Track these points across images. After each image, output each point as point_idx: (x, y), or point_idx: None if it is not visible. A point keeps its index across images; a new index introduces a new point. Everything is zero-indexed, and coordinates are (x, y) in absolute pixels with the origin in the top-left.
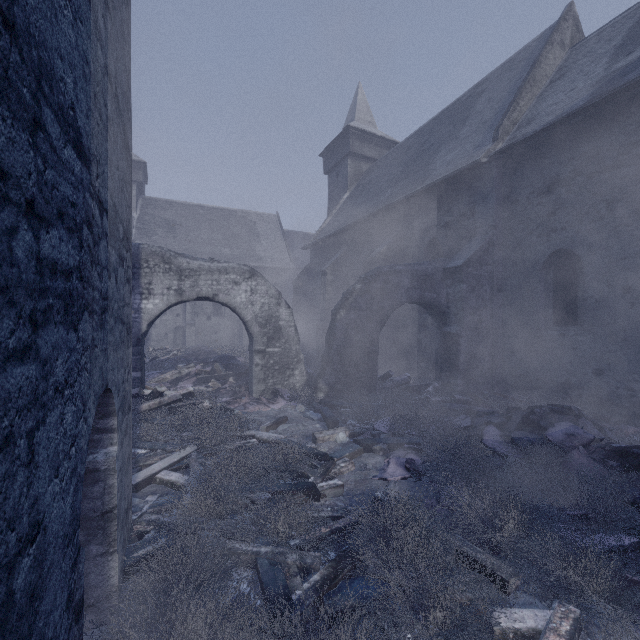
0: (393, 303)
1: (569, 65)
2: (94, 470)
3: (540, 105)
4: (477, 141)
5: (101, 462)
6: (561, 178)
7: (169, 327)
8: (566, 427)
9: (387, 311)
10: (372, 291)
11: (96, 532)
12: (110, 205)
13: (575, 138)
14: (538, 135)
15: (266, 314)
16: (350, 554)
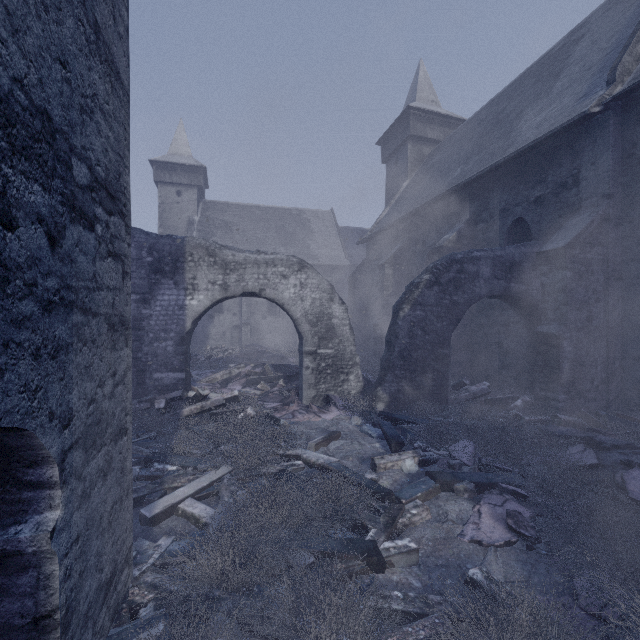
0: (469, 297)
1: None
2: (15, 553)
3: None
4: (581, 91)
5: (26, 541)
6: None
7: (226, 326)
8: None
9: (462, 306)
10: (443, 282)
11: None
12: (14, 97)
13: None
14: None
15: (317, 311)
16: None
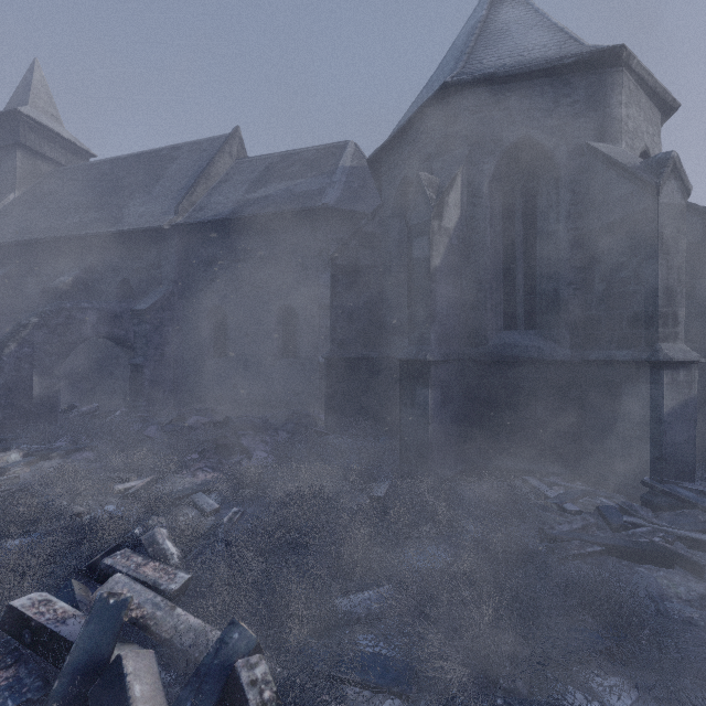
0: (78, 338)
1: (232, 175)
2: None
3: (210, 198)
4: (165, 206)
5: None
6: (217, 258)
7: None
8: (198, 417)
9: (71, 345)
10: (52, 325)
11: None
12: None
13: (224, 234)
14: (204, 223)
15: None
16: (28, 487)
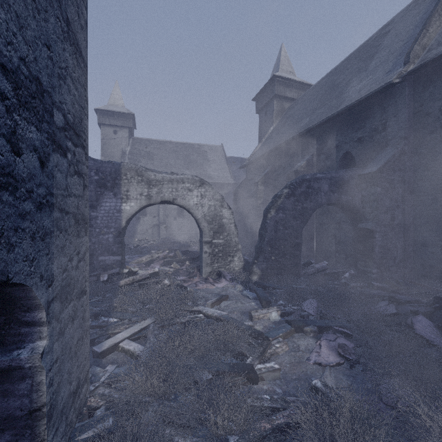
0: (314, 204)
1: None
2: (17, 368)
3: None
4: (387, 68)
5: (24, 359)
6: None
7: (149, 225)
8: None
9: (309, 211)
10: (297, 194)
11: (23, 431)
12: (20, 70)
13: None
14: None
15: (212, 213)
16: None
